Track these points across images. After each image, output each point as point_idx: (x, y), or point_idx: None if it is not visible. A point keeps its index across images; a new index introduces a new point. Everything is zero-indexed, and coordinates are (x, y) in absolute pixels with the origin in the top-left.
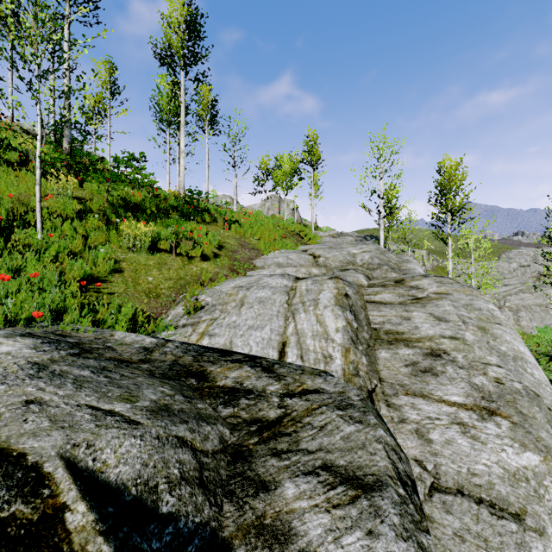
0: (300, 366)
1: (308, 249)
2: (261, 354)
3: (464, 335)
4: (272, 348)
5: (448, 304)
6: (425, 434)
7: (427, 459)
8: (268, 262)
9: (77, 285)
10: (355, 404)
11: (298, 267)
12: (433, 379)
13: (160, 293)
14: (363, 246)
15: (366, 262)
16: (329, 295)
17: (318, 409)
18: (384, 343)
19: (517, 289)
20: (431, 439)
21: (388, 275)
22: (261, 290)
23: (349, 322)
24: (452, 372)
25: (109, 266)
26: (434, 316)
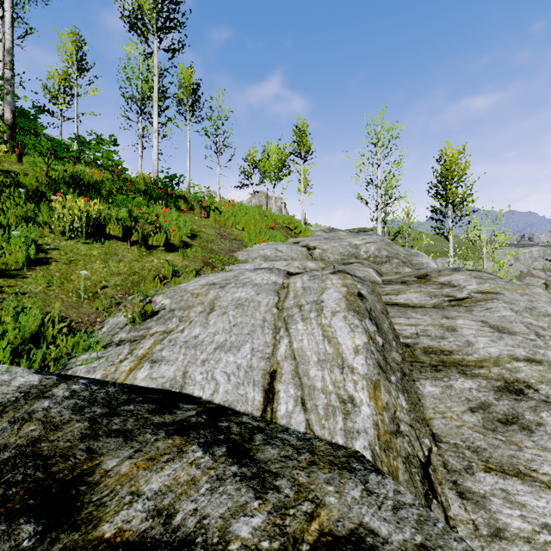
0: (305, 439)
1: (300, 241)
2: (234, 397)
3: (547, 357)
4: (252, 385)
5: (504, 307)
6: None
7: None
8: (253, 255)
9: None
10: None
11: (290, 261)
12: (526, 437)
13: (100, 293)
14: (365, 236)
15: (373, 255)
16: (336, 295)
17: None
18: (426, 369)
19: None
20: None
21: (400, 270)
22: (241, 288)
23: (371, 336)
24: None
25: (27, 254)
26: (490, 326)
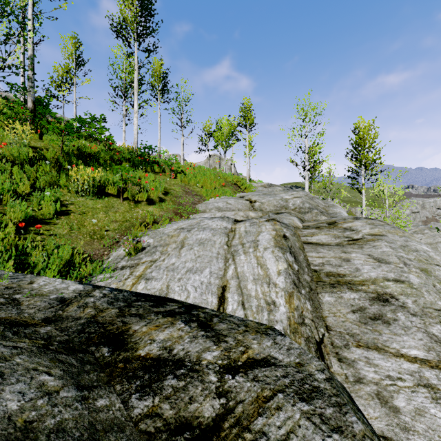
0: (243, 320)
1: (245, 195)
2: (199, 300)
3: (409, 278)
4: (211, 294)
5: (385, 245)
6: (389, 399)
7: (397, 436)
8: (209, 206)
9: (17, 227)
10: (322, 388)
11: (237, 211)
12: (385, 327)
13: (105, 235)
14: (294, 192)
15: (298, 206)
16: (267, 236)
17: (272, 398)
18: (326, 286)
19: (411, 231)
20: (397, 407)
21: (318, 218)
22: (202, 231)
23: (290, 264)
24: (405, 319)
25: (55, 208)
26: (373, 258)
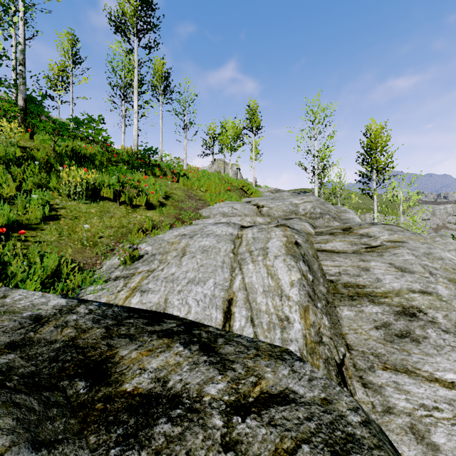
0: (253, 341)
1: (251, 200)
2: (202, 316)
3: (436, 289)
4: (215, 308)
5: (407, 252)
6: (425, 434)
7: None
8: (214, 212)
9: None
10: (359, 436)
11: (243, 216)
12: (414, 346)
13: (98, 242)
14: (304, 197)
15: (309, 212)
16: (278, 243)
17: (296, 453)
18: (344, 299)
19: None
20: (436, 444)
21: (330, 224)
22: (205, 238)
23: (304, 274)
24: (436, 337)
25: (43, 212)
26: (395, 267)
